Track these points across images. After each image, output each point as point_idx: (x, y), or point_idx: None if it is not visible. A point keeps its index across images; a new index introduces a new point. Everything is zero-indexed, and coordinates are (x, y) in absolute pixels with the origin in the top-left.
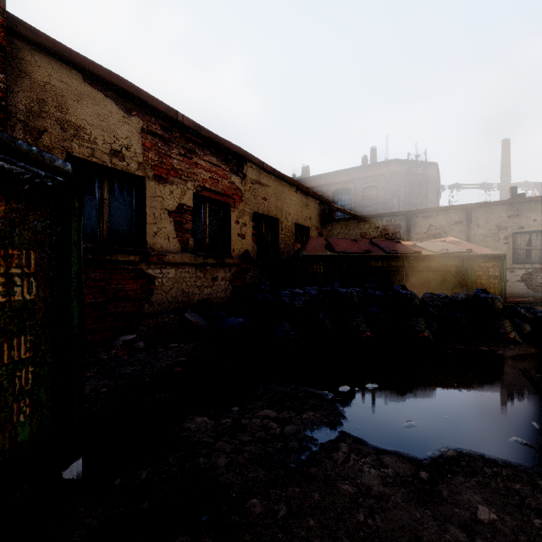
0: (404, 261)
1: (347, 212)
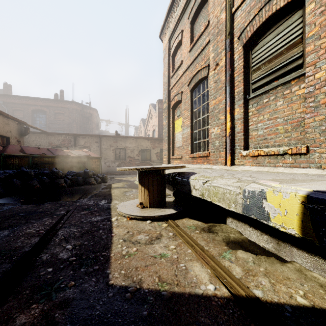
0: (62, 158)
1: (39, 129)
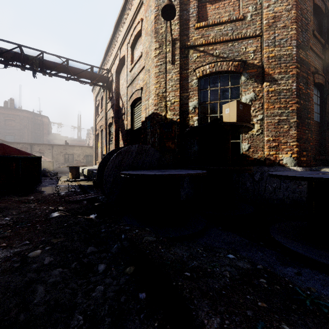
0: None
1: (2, 140)
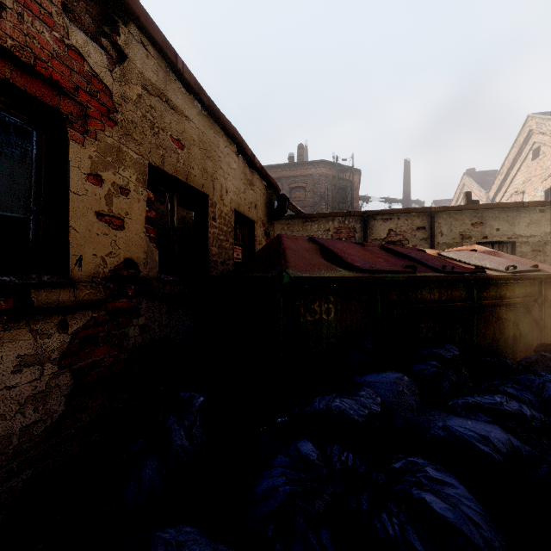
0: (472, 288)
1: (293, 208)
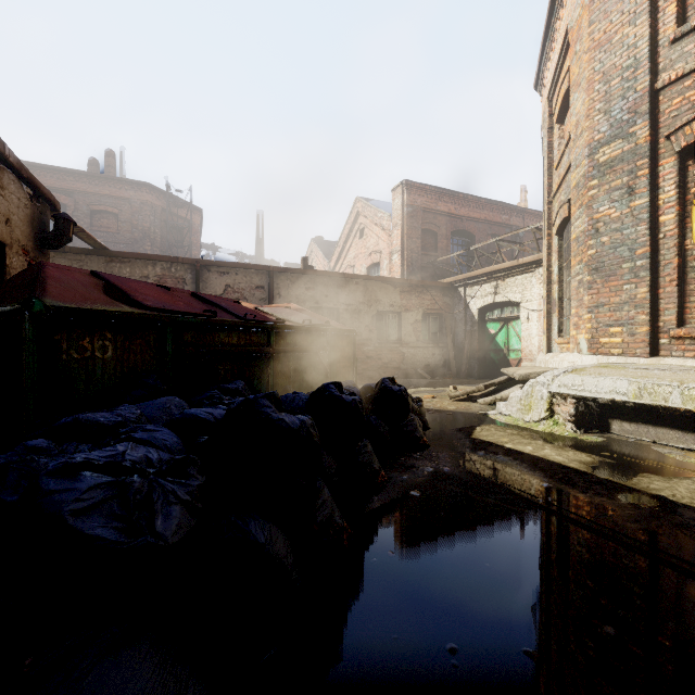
0: (269, 335)
1: (88, 238)
